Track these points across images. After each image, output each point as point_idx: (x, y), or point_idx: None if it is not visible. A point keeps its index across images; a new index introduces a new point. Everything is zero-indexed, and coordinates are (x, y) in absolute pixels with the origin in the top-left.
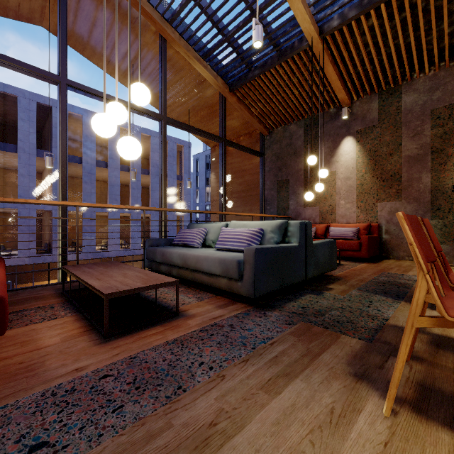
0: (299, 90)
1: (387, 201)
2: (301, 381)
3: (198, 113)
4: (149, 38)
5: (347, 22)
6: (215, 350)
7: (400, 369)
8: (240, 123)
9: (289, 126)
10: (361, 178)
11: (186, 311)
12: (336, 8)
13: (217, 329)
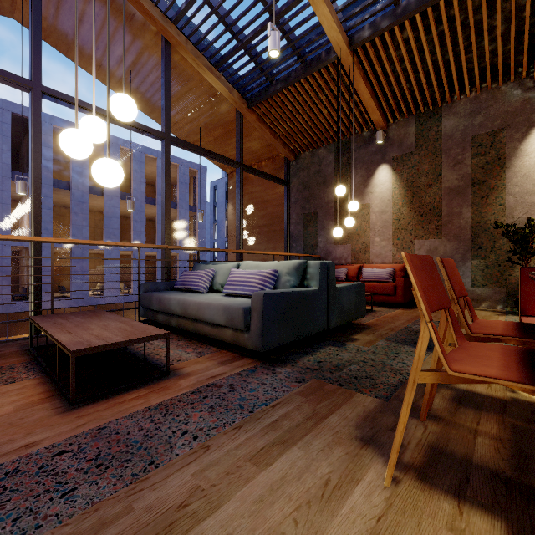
0: (328, 109)
1: (426, 238)
2: (299, 449)
3: (212, 132)
4: (149, 40)
5: (380, 33)
6: (205, 415)
7: (401, 431)
8: (261, 145)
9: (318, 151)
10: (397, 212)
11: (181, 369)
12: (367, 16)
13: (213, 390)
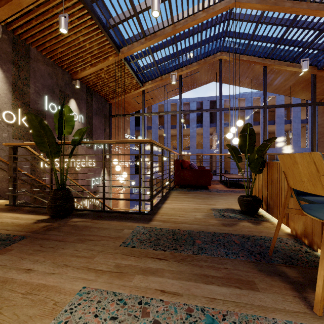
0: None
1: None
2: None
3: (299, 86)
4: (258, 67)
5: None
6: None
7: None
8: None
9: None
10: None
11: None
12: None
13: None
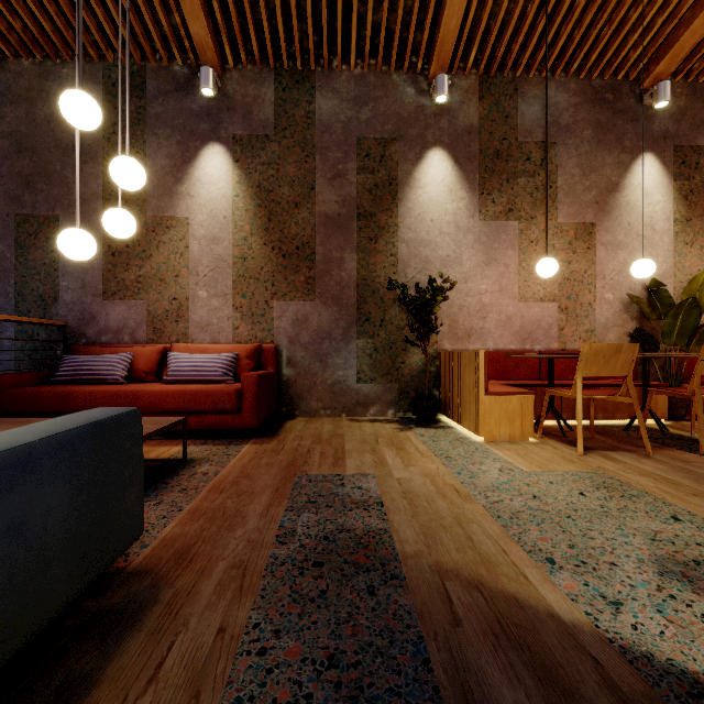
0: None
1: (291, 298)
2: None
3: None
4: None
5: None
6: None
7: None
8: None
9: (60, 67)
10: (243, 243)
11: None
12: None
13: None
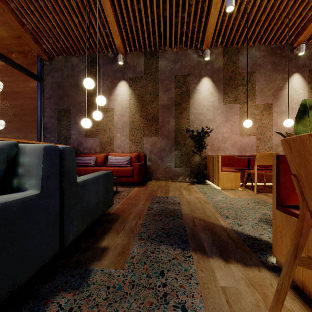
0: (79, 20)
1: (150, 136)
2: None
3: None
4: None
5: None
6: None
7: None
8: (8, 33)
9: (71, 58)
10: (132, 116)
11: None
12: None
13: None
